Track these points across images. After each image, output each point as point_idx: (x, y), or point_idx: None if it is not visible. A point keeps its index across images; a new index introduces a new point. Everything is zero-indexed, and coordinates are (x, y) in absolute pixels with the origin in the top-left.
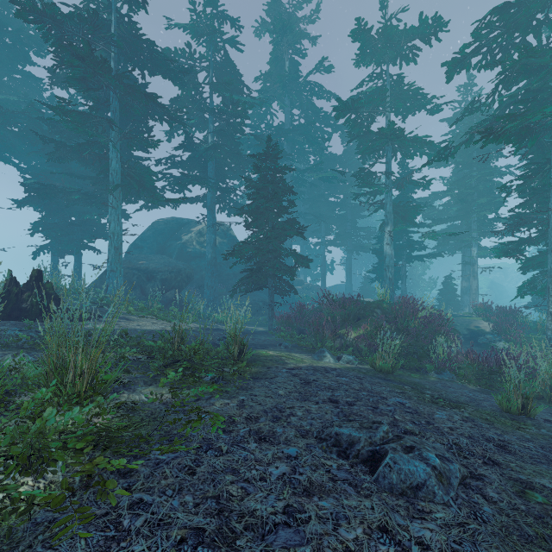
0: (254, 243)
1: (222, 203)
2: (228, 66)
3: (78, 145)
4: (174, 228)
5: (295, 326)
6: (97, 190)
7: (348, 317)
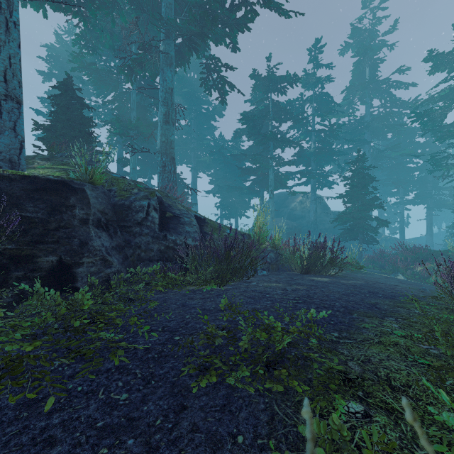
0: (349, 213)
1: (320, 184)
2: (324, 96)
3: (253, 169)
4: (283, 199)
5: (377, 263)
6: (250, 185)
7: (417, 259)
